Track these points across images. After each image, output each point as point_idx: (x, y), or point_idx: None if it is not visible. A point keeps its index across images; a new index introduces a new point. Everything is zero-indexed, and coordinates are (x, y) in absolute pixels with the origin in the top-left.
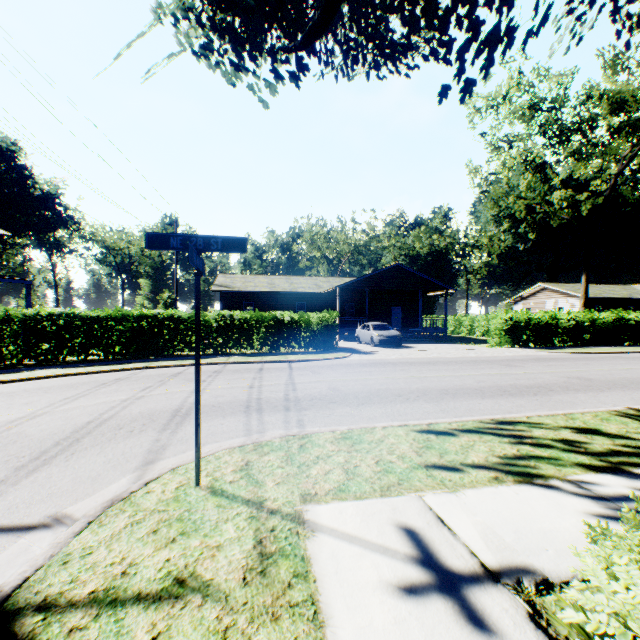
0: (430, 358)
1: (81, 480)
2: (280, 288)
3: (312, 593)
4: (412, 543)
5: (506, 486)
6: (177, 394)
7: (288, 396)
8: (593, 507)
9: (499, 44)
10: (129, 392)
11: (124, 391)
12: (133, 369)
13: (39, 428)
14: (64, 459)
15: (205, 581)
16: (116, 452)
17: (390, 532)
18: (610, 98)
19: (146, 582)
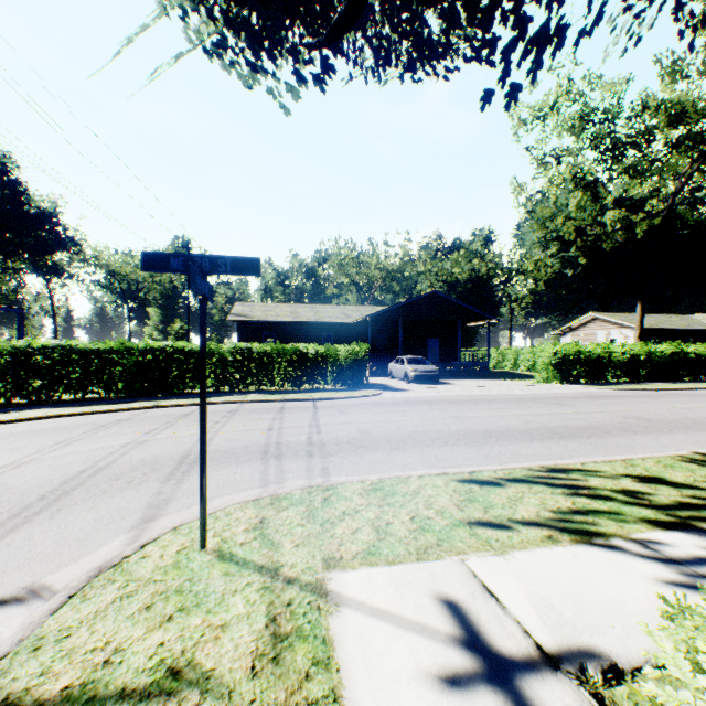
0: (471, 396)
1: (66, 542)
2: (304, 318)
3: (334, 686)
4: (454, 619)
5: (562, 547)
6: (185, 438)
7: (312, 440)
8: (663, 572)
9: (548, 44)
10: (131, 435)
11: (125, 434)
12: (137, 409)
13: (23, 479)
14: (49, 516)
15: (205, 672)
16: (110, 507)
17: (428, 606)
18: (668, 109)
19: (133, 674)
